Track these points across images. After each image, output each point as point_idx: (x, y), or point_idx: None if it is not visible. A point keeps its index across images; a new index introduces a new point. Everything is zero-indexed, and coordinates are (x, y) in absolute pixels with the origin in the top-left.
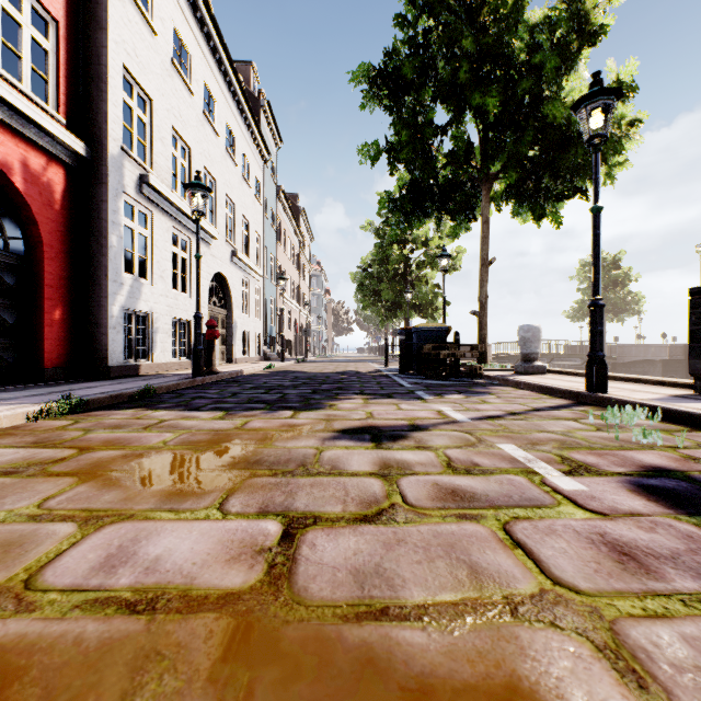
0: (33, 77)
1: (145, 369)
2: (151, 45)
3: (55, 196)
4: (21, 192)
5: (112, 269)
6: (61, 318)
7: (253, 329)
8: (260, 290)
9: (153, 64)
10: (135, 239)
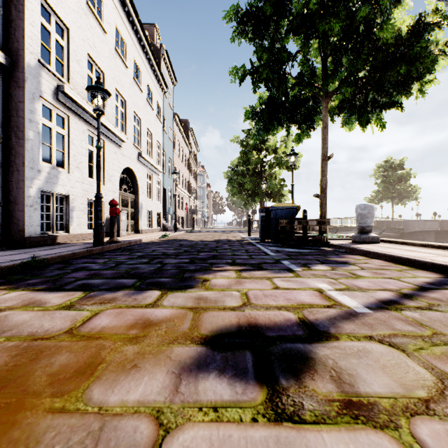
0: None
1: (61, 239)
2: None
3: None
4: None
5: (29, 158)
6: None
7: (155, 209)
8: (160, 182)
9: (70, 1)
10: (53, 136)
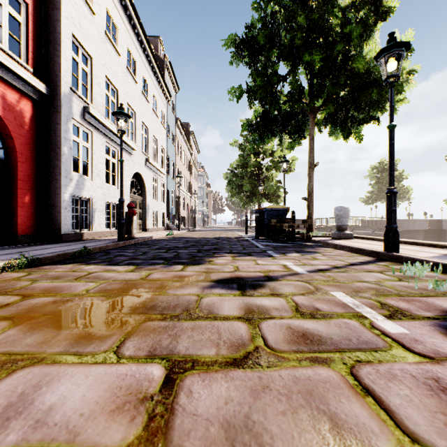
0: (11, 41)
1: (87, 236)
2: (91, 21)
3: (25, 120)
4: (1, 116)
5: (64, 169)
6: (30, 201)
7: (160, 209)
8: (164, 184)
9: (93, 34)
10: (80, 149)
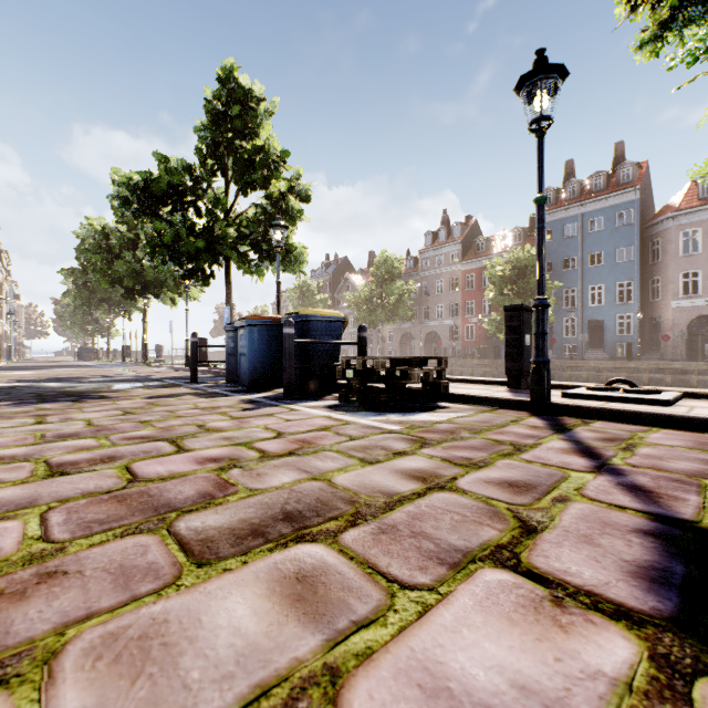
0: None
1: None
2: None
3: None
4: None
5: None
6: None
7: None
8: None
9: None
10: None
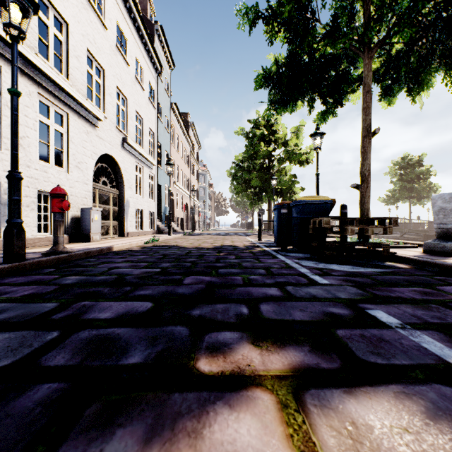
0: None
1: None
2: None
3: None
4: None
5: None
6: None
7: (147, 208)
8: (154, 177)
9: None
10: None
